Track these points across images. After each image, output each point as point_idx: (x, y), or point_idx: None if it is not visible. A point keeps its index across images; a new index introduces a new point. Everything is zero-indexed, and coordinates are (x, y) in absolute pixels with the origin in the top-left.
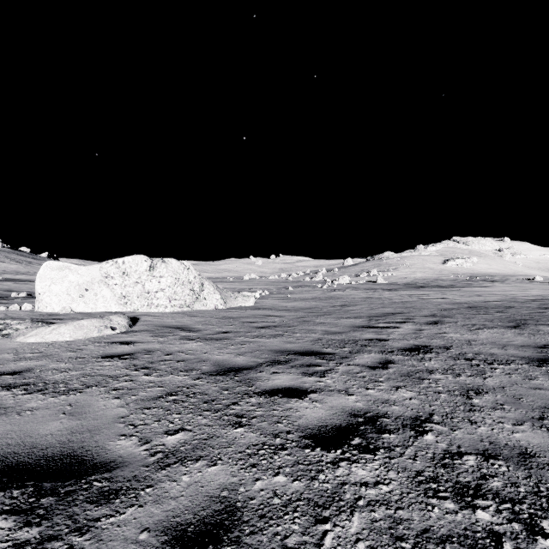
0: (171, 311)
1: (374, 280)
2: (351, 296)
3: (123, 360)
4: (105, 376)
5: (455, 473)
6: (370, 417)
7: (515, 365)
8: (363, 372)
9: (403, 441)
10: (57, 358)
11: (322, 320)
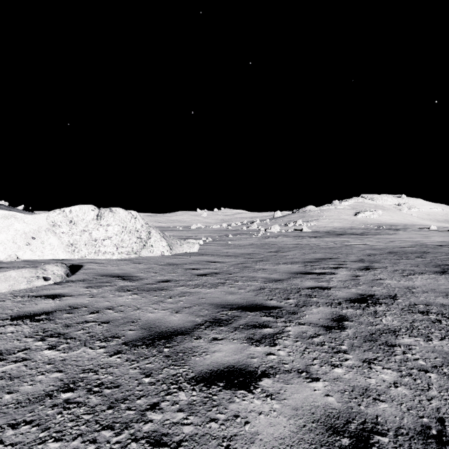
0: (118, 258)
1: (300, 229)
2: (283, 242)
3: (34, 323)
4: None
5: None
6: (357, 433)
7: None
8: (319, 336)
9: None
10: None
11: (261, 266)
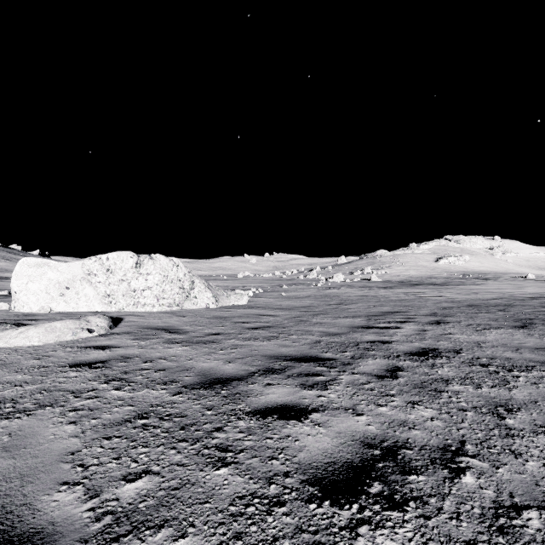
0: (159, 311)
1: (368, 278)
2: (346, 294)
3: (93, 370)
4: (66, 391)
5: (520, 543)
6: (387, 447)
7: (538, 372)
8: (370, 383)
9: (437, 486)
10: (16, 368)
11: (318, 320)
